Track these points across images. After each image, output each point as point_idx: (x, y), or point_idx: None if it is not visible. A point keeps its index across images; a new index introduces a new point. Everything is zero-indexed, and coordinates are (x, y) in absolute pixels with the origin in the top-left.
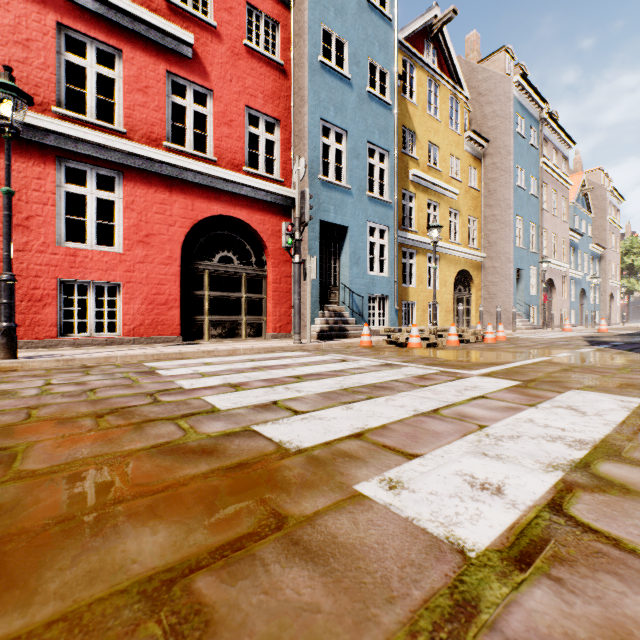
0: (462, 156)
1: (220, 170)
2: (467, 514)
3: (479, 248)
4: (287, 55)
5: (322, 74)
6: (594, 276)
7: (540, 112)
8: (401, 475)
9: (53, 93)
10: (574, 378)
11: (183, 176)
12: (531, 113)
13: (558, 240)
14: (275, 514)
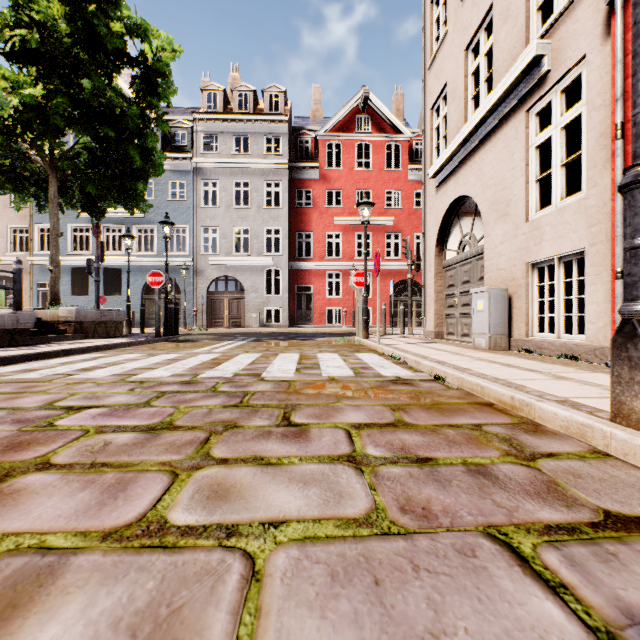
0: None
1: (403, 263)
2: None
3: None
4: None
5: None
6: None
7: None
8: None
9: (354, 253)
10: None
11: (390, 268)
12: None
13: None
14: None
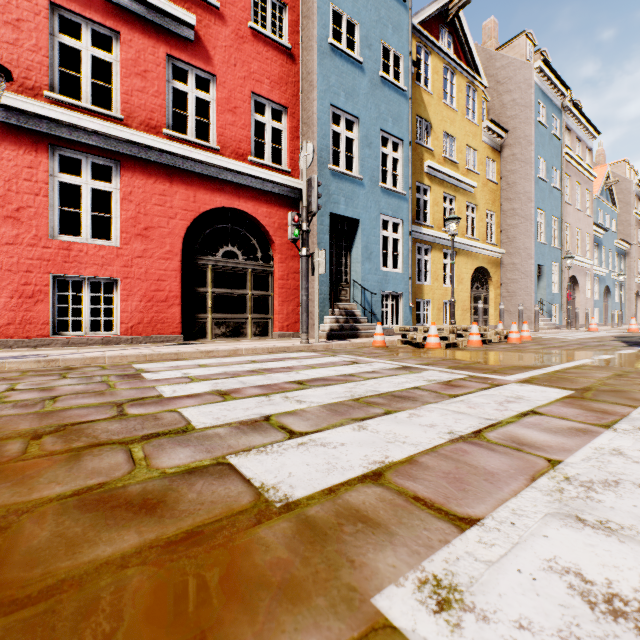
0: (479, 147)
1: (223, 159)
2: None
3: (497, 244)
4: (295, 38)
5: (332, 57)
6: (621, 273)
7: (563, 100)
8: (454, 569)
9: (45, 77)
10: (637, 386)
11: (184, 166)
12: (553, 101)
13: (581, 235)
14: None
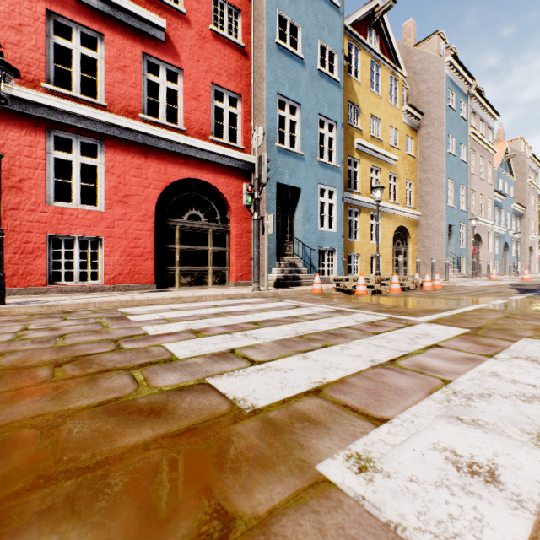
0: (400, 127)
1: (189, 139)
2: (465, 518)
3: (415, 207)
4: (248, 38)
5: (278, 54)
6: (517, 231)
7: (469, 88)
8: (370, 449)
9: (43, 71)
10: (520, 325)
11: (157, 144)
12: (461, 89)
13: (484, 200)
14: (220, 513)
